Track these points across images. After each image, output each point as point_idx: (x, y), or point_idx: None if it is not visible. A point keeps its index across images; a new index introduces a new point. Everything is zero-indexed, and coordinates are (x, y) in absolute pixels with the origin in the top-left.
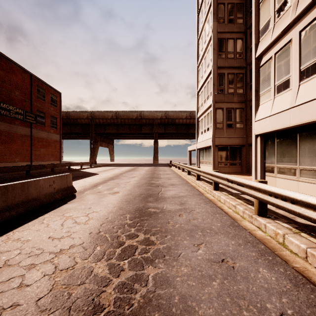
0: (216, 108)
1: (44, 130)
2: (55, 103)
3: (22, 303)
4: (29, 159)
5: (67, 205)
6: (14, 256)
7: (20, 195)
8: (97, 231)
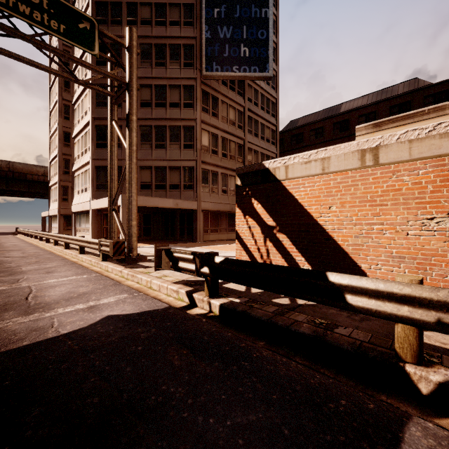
0: (62, 185)
1: None
2: None
3: None
4: None
5: None
6: None
7: None
8: None
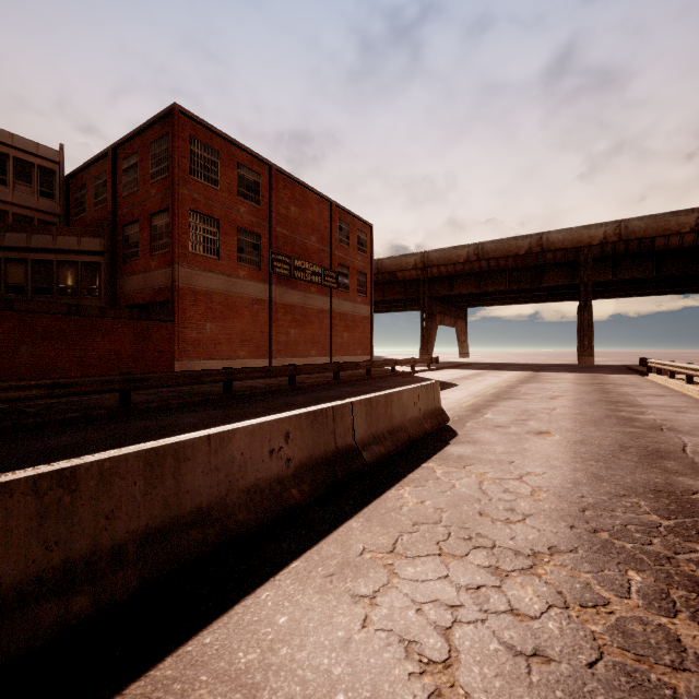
0: None
1: (348, 299)
2: (363, 247)
3: (556, 659)
4: (329, 351)
5: (454, 447)
6: (444, 537)
7: (383, 417)
8: (586, 526)
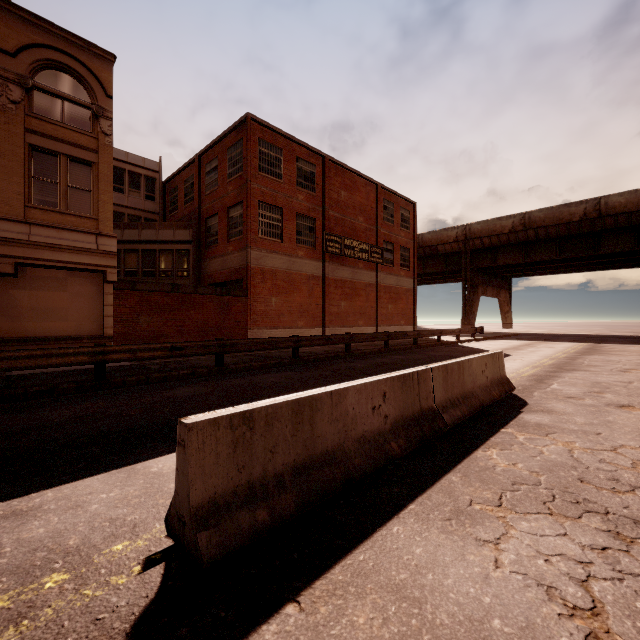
0: None
1: (392, 273)
2: (406, 224)
3: None
4: (374, 322)
5: (528, 415)
6: (549, 498)
7: (457, 383)
8: None
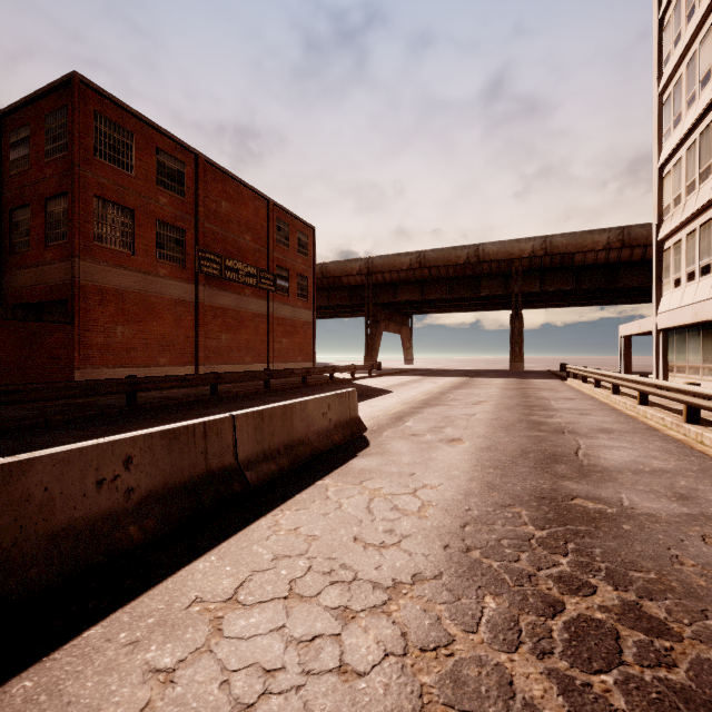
0: None
1: (287, 303)
2: (304, 250)
3: None
4: (266, 358)
5: (360, 460)
6: (302, 572)
7: (280, 431)
8: (460, 544)
